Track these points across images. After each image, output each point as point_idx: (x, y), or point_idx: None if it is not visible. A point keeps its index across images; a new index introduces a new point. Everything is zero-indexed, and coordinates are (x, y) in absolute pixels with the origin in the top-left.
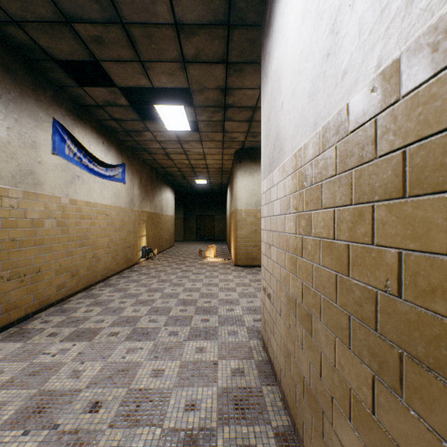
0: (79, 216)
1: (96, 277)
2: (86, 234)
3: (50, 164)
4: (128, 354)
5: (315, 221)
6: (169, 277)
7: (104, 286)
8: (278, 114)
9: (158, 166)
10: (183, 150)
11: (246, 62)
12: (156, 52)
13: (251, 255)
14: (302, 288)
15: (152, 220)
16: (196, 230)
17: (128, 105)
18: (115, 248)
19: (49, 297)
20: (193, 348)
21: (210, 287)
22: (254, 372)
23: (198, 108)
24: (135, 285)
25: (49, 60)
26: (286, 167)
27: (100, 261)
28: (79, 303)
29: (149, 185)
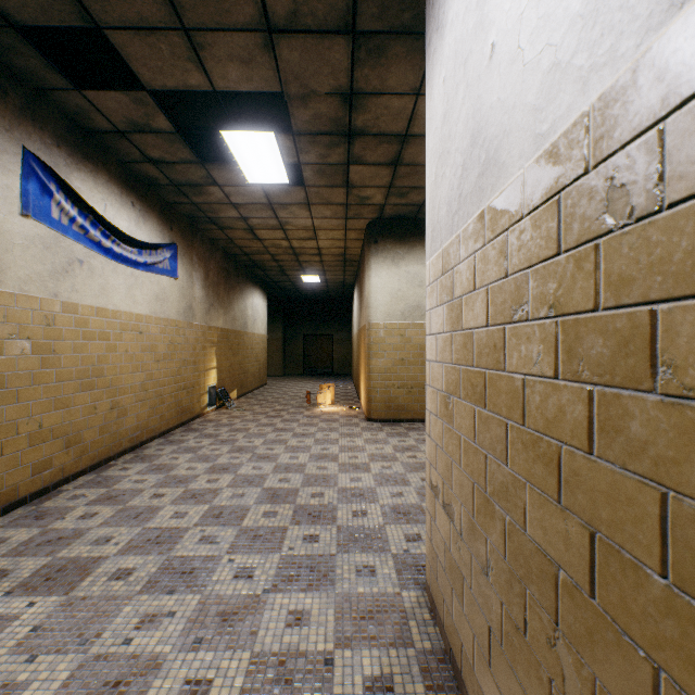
0: (82, 335)
1: (118, 444)
2: (98, 367)
3: (17, 234)
4: (139, 631)
5: (683, 340)
6: (251, 442)
7: (132, 459)
8: (478, 84)
9: (237, 251)
10: (278, 222)
11: (392, 31)
12: (213, 7)
13: (395, 403)
14: (589, 550)
15: (228, 342)
16: (303, 359)
17: (172, 131)
18: (157, 392)
19: (14, 488)
20: (283, 613)
21: (323, 462)
22: (417, 690)
23: (300, 137)
24: (188, 458)
25: (5, 26)
26: (511, 199)
27: (128, 415)
28: (75, 497)
29: (222, 283)
